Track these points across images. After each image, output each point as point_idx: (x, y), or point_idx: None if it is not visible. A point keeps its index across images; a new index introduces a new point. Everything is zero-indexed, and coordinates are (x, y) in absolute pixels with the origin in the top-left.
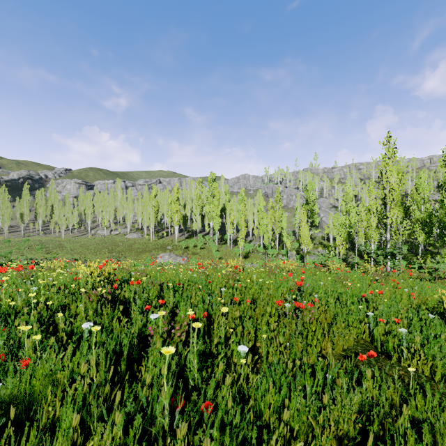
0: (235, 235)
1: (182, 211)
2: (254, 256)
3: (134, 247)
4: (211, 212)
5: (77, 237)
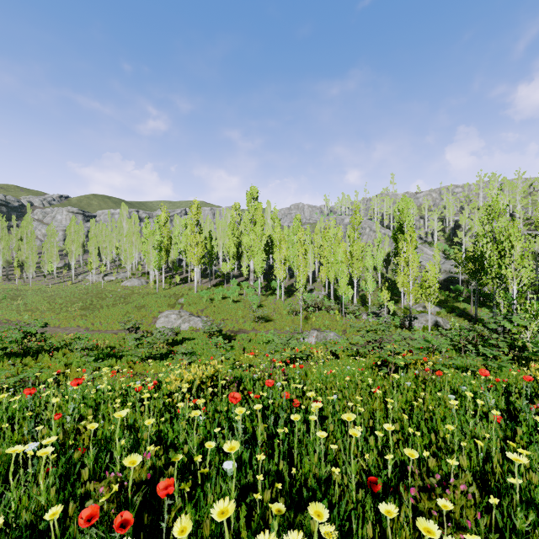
0: (288, 282)
1: (207, 245)
2: (320, 316)
3: (128, 300)
4: (251, 247)
5: (53, 284)
